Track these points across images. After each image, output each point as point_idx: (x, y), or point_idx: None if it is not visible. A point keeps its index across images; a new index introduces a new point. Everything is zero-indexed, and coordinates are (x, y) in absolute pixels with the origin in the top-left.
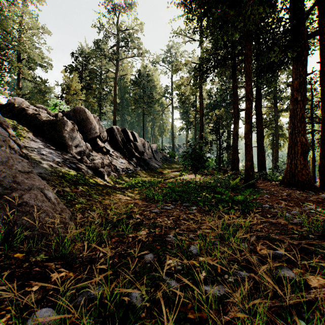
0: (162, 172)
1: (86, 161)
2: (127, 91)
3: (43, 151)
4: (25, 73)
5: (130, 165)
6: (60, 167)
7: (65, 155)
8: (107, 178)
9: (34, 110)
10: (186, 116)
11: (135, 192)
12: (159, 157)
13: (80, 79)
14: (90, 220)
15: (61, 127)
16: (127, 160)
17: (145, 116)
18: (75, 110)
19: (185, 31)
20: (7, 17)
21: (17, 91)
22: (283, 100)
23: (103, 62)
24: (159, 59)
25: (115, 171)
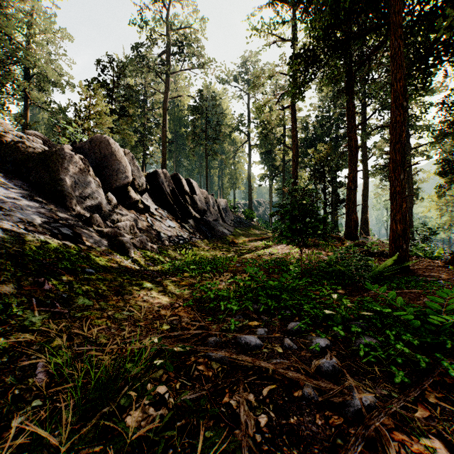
0: (234, 242)
1: (99, 223)
2: (183, 124)
3: (6, 203)
4: (32, 95)
5: (183, 231)
6: (26, 235)
7: (59, 212)
8: (137, 254)
9: (18, 137)
10: (270, 159)
11: (183, 284)
12: (230, 219)
13: (111, 101)
14: (3, 409)
15: (58, 164)
16: (178, 222)
17: (210, 159)
18: (93, 142)
19: (270, 26)
20: (5, 11)
21: (17, 119)
22: (421, 131)
23: (147, 79)
24: (230, 76)
25: (156, 241)
